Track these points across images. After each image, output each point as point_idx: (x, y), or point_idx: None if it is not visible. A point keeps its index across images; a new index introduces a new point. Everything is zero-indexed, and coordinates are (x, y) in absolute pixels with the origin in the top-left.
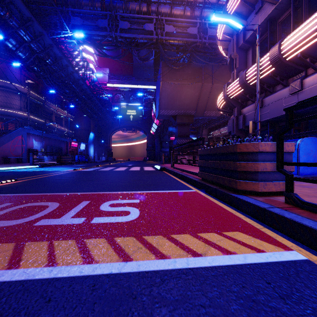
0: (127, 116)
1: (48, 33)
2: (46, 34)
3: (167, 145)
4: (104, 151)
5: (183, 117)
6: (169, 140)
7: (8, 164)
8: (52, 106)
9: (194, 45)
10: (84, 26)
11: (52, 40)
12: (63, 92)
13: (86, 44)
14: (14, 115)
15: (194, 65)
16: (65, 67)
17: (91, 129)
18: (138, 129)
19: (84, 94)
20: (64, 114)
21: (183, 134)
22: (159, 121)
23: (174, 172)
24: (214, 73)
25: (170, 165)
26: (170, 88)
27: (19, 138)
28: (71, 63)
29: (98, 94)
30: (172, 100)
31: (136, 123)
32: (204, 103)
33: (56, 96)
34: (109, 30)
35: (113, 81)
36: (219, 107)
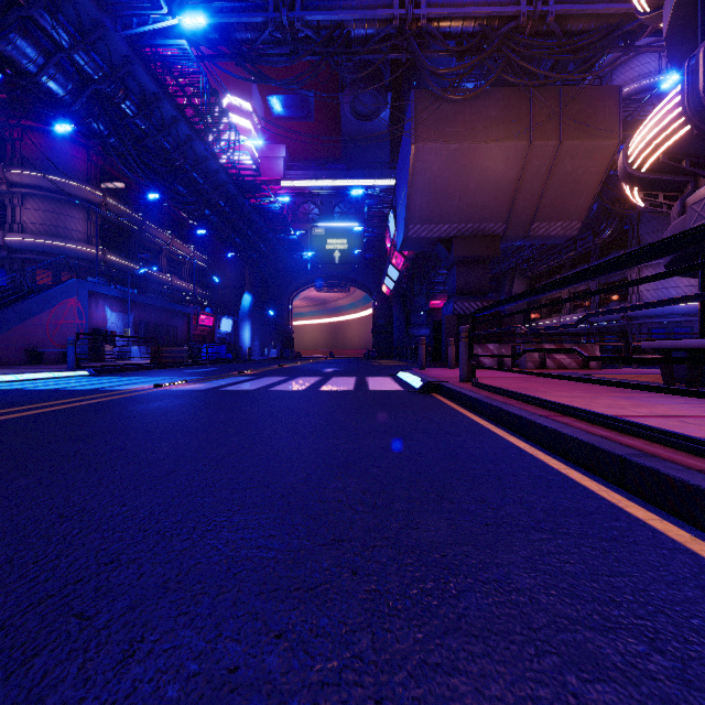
0: (327, 254)
1: (116, 25)
2: (111, 27)
3: (422, 320)
4: (276, 336)
5: (471, 242)
6: (426, 309)
7: (25, 367)
8: (160, 235)
9: (512, 26)
10: (212, 6)
11: (130, 46)
12: (170, 191)
13: (218, 59)
14: (73, 254)
15: (507, 92)
16: (170, 124)
17: (246, 284)
18: (353, 282)
19: (225, 198)
20: (187, 252)
21: (471, 289)
22: (404, 258)
23: (502, 412)
24: (564, 111)
25: (449, 373)
26: (438, 162)
27: (69, 304)
28: (183, 113)
29: (256, 198)
30: (441, 197)
31: (349, 269)
32: (531, 199)
33: (169, 212)
34: (275, 9)
35: (295, 174)
36: (638, 168)
